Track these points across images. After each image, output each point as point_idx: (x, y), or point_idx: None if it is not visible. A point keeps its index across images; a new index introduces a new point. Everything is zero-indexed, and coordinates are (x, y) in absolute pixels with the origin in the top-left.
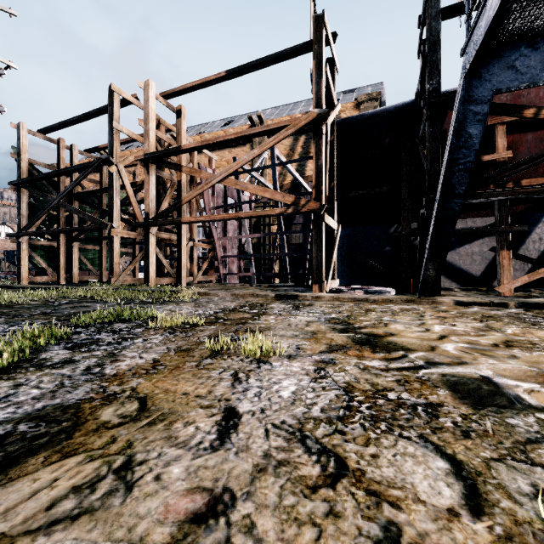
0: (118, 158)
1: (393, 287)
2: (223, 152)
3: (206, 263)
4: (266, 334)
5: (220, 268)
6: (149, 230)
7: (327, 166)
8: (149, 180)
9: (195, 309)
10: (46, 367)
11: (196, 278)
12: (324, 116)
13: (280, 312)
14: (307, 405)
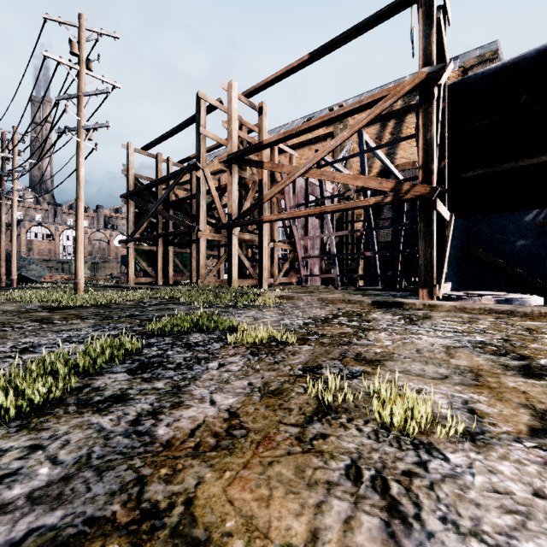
0: (204, 163)
1: (535, 294)
2: (302, 150)
3: (286, 265)
4: (391, 368)
5: (301, 269)
6: (231, 231)
7: (437, 140)
8: (231, 181)
9: (279, 317)
10: (89, 407)
11: (277, 279)
12: (436, 75)
13: (391, 327)
14: None
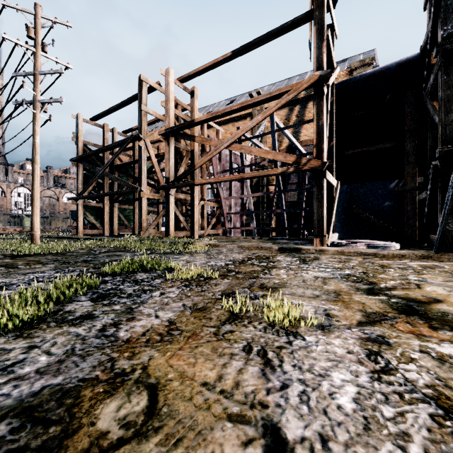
0: (145, 134)
1: (395, 241)
2: (227, 126)
3: (214, 219)
4: (283, 292)
5: (226, 223)
6: (169, 192)
7: (327, 126)
8: (169, 150)
9: (207, 260)
10: (66, 323)
11: (206, 231)
12: (325, 78)
13: (289, 266)
14: (394, 438)
